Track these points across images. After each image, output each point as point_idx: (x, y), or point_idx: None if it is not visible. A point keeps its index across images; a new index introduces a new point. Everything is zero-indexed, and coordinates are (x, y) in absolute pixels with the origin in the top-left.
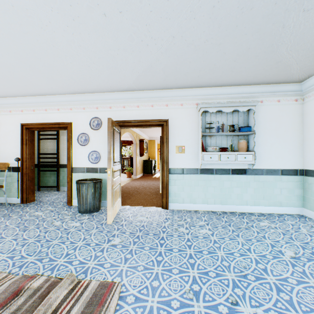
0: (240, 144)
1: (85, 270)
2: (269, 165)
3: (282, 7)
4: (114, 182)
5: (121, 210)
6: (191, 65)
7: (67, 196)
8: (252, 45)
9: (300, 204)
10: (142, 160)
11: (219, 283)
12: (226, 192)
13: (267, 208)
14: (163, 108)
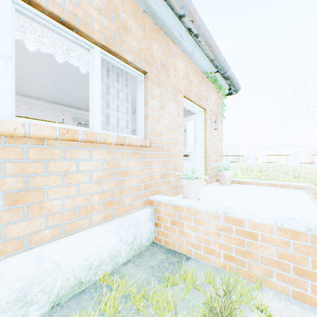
0: None
1: None
2: None
3: None
4: None
5: None
6: (79, 102)
7: None
8: None
9: None
10: None
11: None
12: None
13: None
14: (51, 114)
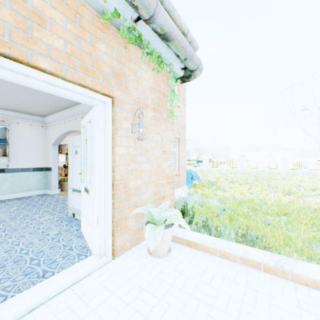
0: None
1: None
2: (24, 165)
3: (0, 90)
4: None
5: None
6: None
7: None
8: None
9: (45, 188)
10: None
11: None
12: None
13: (23, 193)
14: None
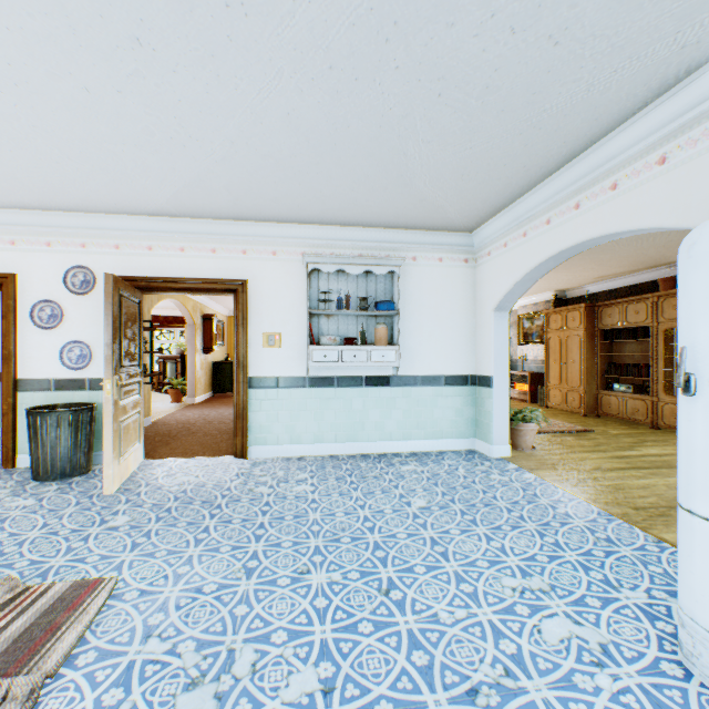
0: (378, 333)
1: (44, 571)
2: (426, 369)
3: (393, 133)
4: (122, 407)
5: (142, 467)
6: (278, 187)
7: (2, 449)
8: (371, 172)
9: (471, 433)
10: (209, 362)
11: (292, 554)
12: (357, 419)
13: (423, 443)
14: (237, 256)
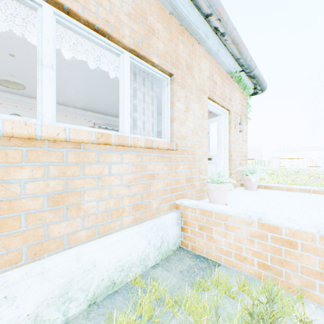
0: None
1: None
2: None
3: None
4: None
5: None
6: (100, 106)
7: None
8: None
9: None
10: None
11: None
12: None
13: None
14: (74, 119)
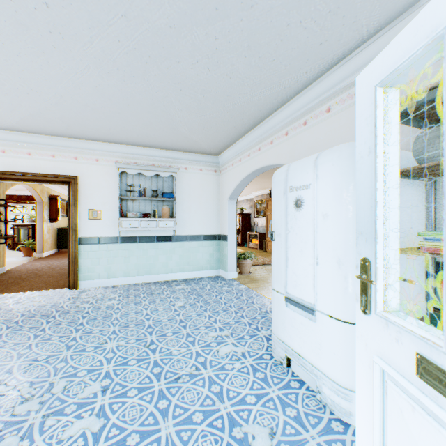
0: (163, 211)
1: None
2: (193, 231)
3: (161, 103)
4: None
5: None
6: (96, 122)
7: None
8: (153, 121)
9: (218, 266)
10: (55, 228)
11: (98, 335)
12: (152, 261)
13: (191, 273)
14: (70, 161)
